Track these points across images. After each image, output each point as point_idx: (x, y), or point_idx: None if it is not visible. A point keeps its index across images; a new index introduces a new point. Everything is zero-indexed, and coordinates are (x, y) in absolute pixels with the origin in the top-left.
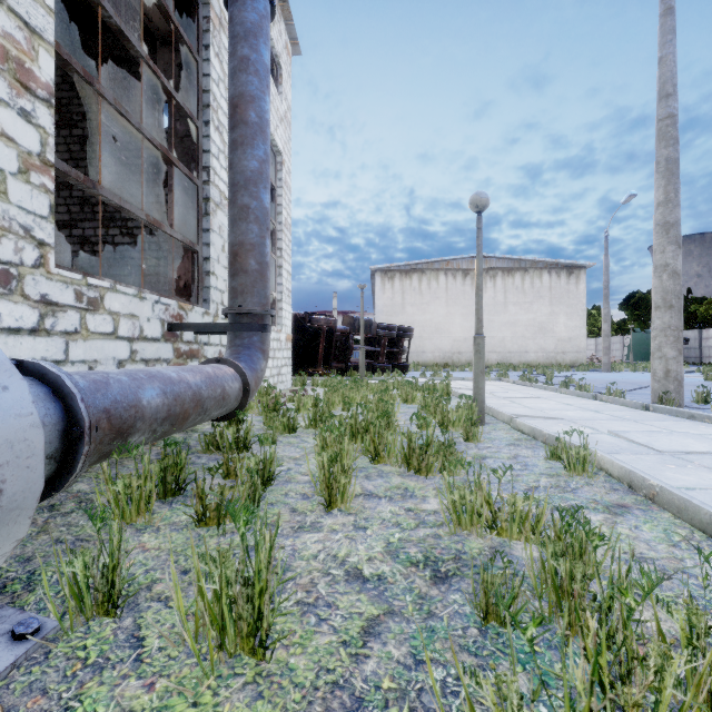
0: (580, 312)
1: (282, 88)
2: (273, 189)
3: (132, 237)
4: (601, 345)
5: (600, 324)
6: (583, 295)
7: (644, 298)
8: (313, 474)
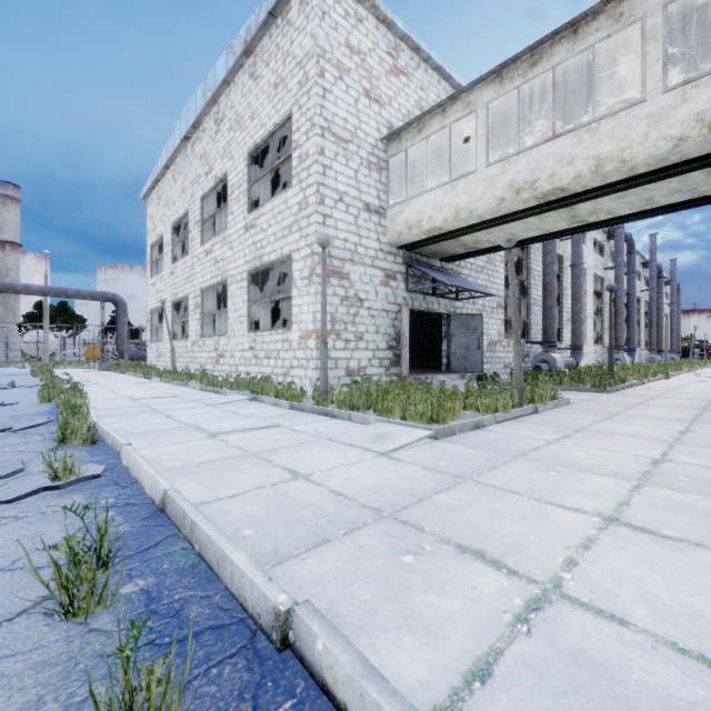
0: None
1: None
2: None
3: None
4: None
5: None
6: None
7: None
8: None
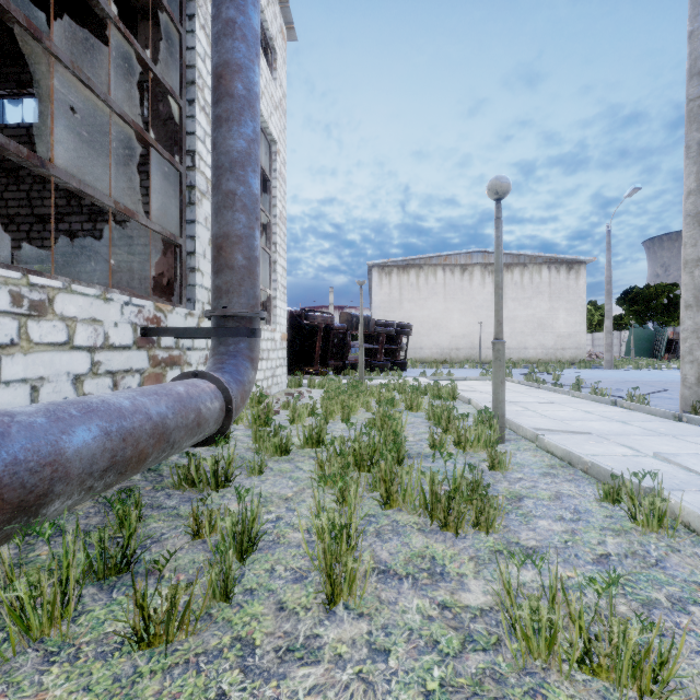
0: (580, 307)
1: (276, 74)
2: (267, 180)
3: (121, 231)
4: (597, 340)
5: (596, 319)
6: (583, 290)
7: (642, 293)
8: (308, 528)
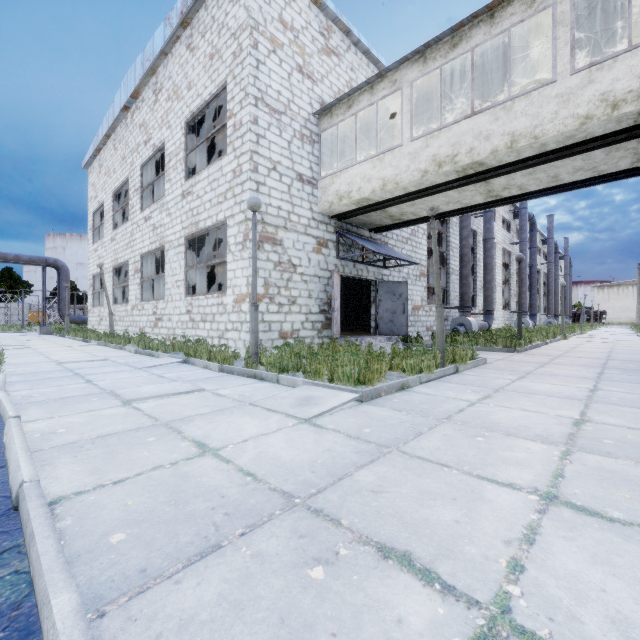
0: None
1: None
2: None
3: None
4: None
5: None
6: None
7: None
8: None
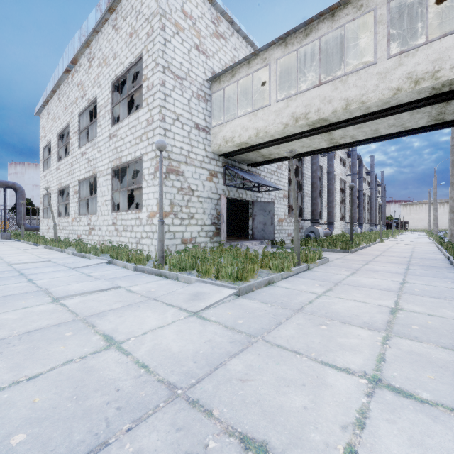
0: None
1: None
2: None
3: None
4: None
5: None
6: None
7: None
8: None
